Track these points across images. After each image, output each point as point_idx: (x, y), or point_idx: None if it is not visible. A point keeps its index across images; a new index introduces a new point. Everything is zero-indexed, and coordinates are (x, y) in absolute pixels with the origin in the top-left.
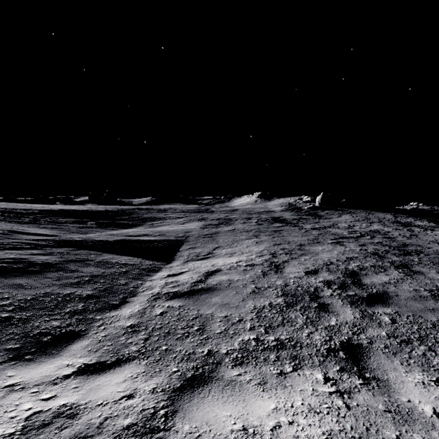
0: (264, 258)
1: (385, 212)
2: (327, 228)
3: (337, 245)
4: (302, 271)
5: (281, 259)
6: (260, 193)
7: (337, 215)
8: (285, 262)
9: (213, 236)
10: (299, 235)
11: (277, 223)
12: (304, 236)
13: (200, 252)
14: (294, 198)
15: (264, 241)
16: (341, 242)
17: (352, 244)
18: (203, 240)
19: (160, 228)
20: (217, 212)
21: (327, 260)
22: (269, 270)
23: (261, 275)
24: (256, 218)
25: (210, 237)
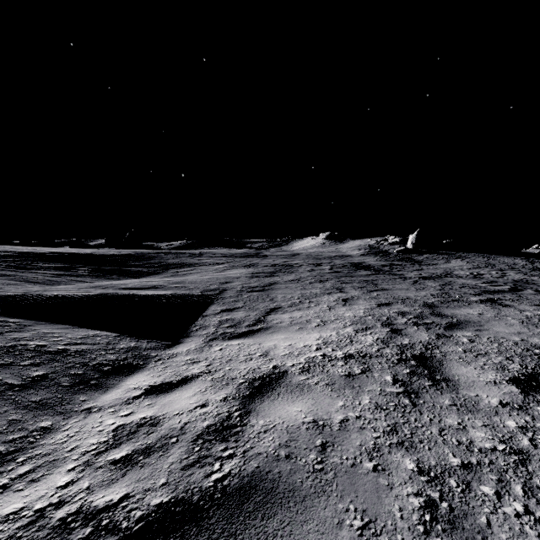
0: (376, 335)
1: (511, 257)
2: (444, 278)
3: (497, 305)
4: (504, 381)
5: (416, 339)
6: (329, 234)
7: (442, 260)
8: (432, 347)
9: (266, 289)
10: (410, 288)
11: (362, 270)
12: (419, 289)
13: (241, 319)
14: (375, 239)
15: (356, 297)
16: (497, 300)
17: (524, 304)
18: (248, 296)
19: (184, 277)
20: (271, 257)
21: (524, 343)
22: (411, 376)
23: (403, 397)
24: (328, 264)
25: (262, 291)
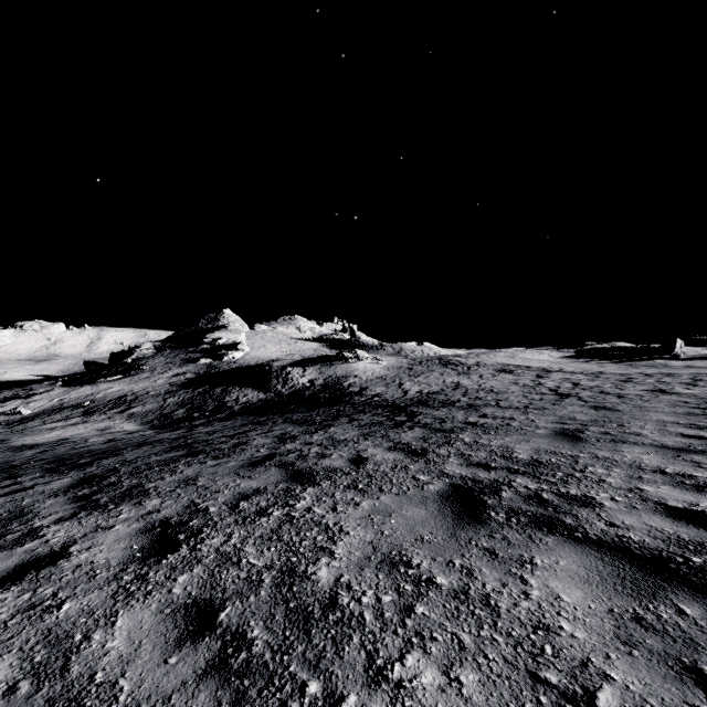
0: None
1: None
2: None
3: None
4: None
5: None
6: None
7: None
8: None
9: None
10: None
11: None
12: None
13: None
14: None
15: None
16: None
17: None
18: None
19: (82, 430)
20: None
21: None
22: None
23: None
24: None
25: None
